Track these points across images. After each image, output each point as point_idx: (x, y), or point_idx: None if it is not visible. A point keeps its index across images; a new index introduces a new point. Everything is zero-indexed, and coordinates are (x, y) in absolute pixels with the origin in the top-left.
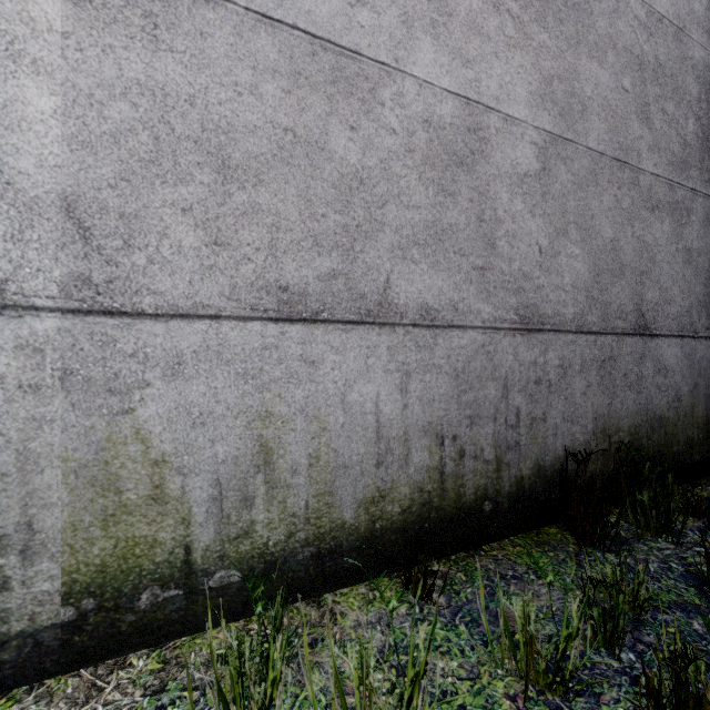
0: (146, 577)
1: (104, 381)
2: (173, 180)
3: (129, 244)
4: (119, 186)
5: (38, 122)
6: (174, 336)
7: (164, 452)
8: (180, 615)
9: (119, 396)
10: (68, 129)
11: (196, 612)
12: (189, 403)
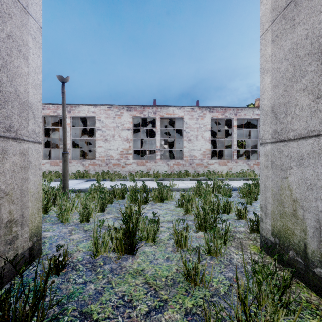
0: (291, 245)
1: (280, 165)
2: (300, 79)
3: (286, 114)
4: (283, 94)
5: (267, 88)
6: (300, 147)
7: (296, 197)
8: (302, 272)
9: (283, 171)
10: (272, 84)
11: (309, 278)
12: (305, 178)
